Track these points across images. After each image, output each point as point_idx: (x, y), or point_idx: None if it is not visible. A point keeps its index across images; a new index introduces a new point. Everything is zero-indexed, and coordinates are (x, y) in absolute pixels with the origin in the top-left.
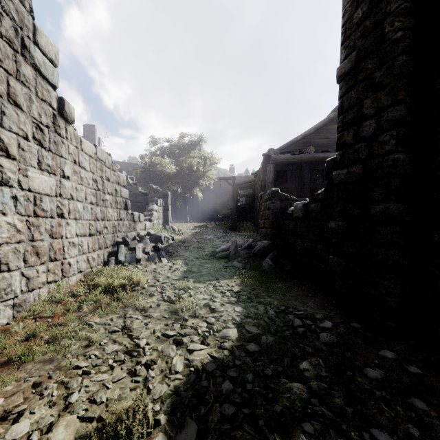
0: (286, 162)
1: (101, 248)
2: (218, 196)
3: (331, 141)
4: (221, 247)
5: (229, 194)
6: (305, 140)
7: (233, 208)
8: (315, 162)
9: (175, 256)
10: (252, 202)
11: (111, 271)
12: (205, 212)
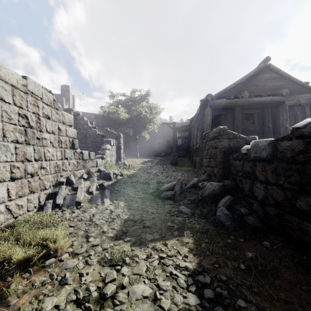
0: (222, 106)
1: (34, 191)
2: (161, 138)
3: (260, 88)
4: (165, 185)
5: (169, 137)
6: (237, 88)
7: (173, 147)
8: (249, 105)
9: (120, 195)
10: (188, 142)
11: (41, 220)
12: (151, 150)
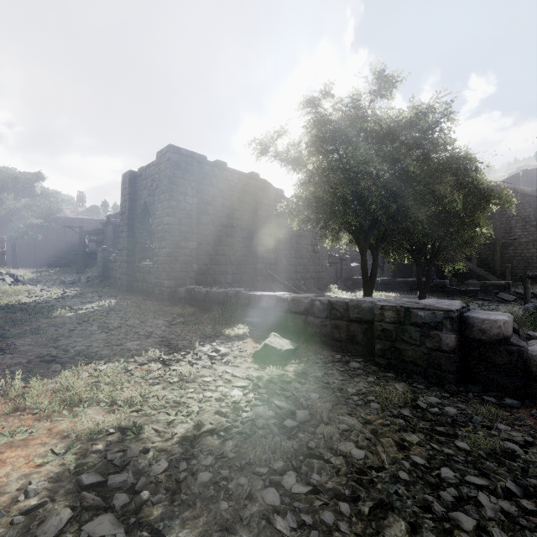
0: None
1: None
2: (61, 238)
3: None
4: (69, 279)
5: (76, 238)
6: None
7: (80, 254)
8: None
9: (34, 285)
10: None
11: None
12: (40, 257)
